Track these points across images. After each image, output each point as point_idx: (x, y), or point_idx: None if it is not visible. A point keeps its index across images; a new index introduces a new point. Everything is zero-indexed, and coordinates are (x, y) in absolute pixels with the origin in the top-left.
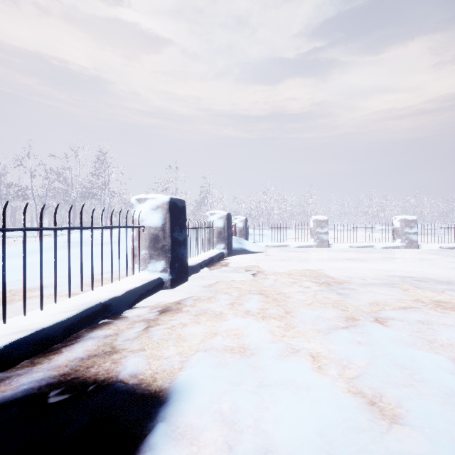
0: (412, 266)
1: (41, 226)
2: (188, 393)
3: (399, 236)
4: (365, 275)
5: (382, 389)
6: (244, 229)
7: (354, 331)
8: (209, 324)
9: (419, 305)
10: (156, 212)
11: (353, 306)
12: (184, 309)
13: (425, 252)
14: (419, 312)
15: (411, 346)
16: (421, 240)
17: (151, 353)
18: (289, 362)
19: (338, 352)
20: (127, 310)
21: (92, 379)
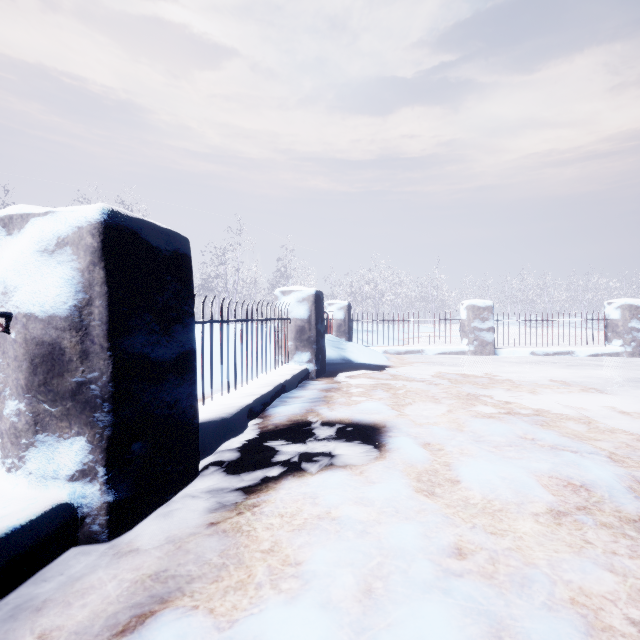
0: None
1: None
2: None
3: (619, 335)
4: None
5: None
6: (345, 323)
7: None
8: None
9: None
10: (56, 261)
11: None
12: None
13: None
14: None
15: None
16: None
17: None
18: None
19: None
20: None
21: None
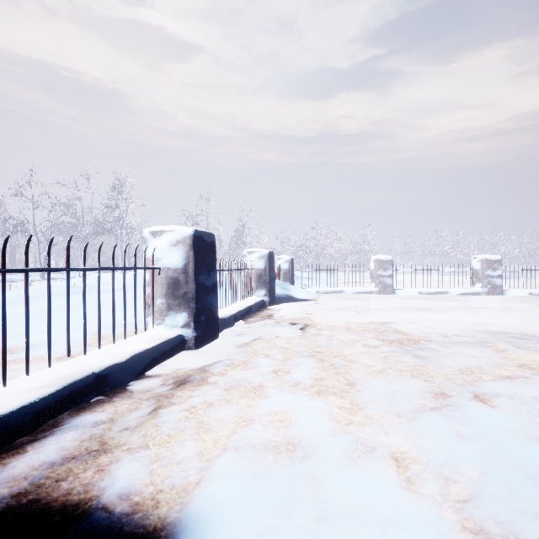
0: (502, 317)
1: (4, 266)
2: (206, 536)
3: (480, 280)
4: (445, 330)
5: (515, 525)
6: (289, 272)
7: (449, 416)
8: (244, 403)
9: (528, 373)
10: (176, 248)
11: (439, 374)
12: (210, 380)
13: (512, 299)
14: (532, 384)
15: (538, 441)
16: (503, 285)
17: (156, 454)
18: (363, 471)
19: (433, 453)
20: (133, 381)
21: (60, 503)
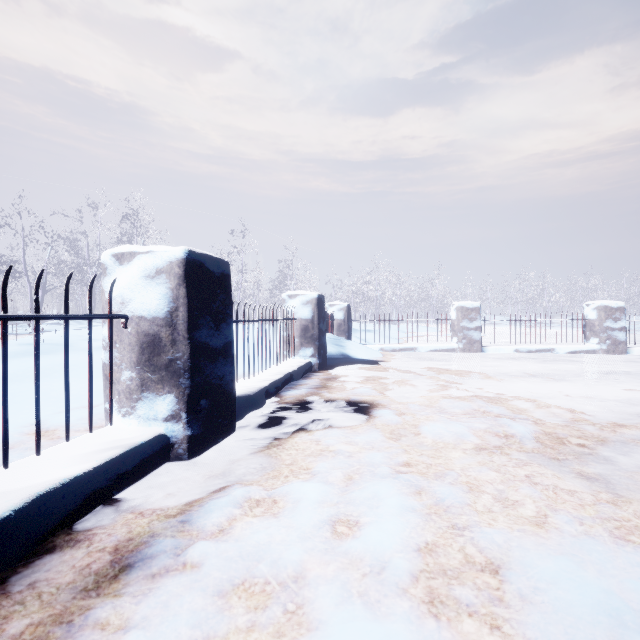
0: None
1: None
2: None
3: (596, 333)
4: (590, 413)
5: None
6: (345, 323)
7: None
8: None
9: None
10: (155, 283)
11: None
12: (192, 556)
13: None
14: None
15: None
16: None
17: None
18: None
19: None
20: (28, 557)
21: None
